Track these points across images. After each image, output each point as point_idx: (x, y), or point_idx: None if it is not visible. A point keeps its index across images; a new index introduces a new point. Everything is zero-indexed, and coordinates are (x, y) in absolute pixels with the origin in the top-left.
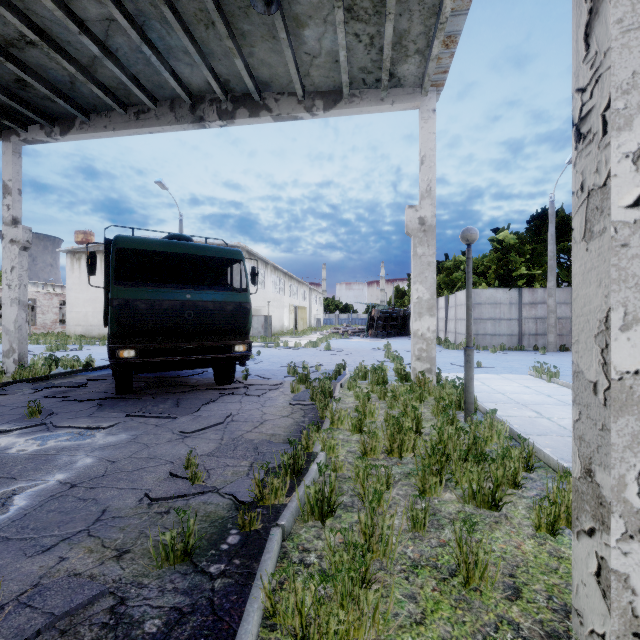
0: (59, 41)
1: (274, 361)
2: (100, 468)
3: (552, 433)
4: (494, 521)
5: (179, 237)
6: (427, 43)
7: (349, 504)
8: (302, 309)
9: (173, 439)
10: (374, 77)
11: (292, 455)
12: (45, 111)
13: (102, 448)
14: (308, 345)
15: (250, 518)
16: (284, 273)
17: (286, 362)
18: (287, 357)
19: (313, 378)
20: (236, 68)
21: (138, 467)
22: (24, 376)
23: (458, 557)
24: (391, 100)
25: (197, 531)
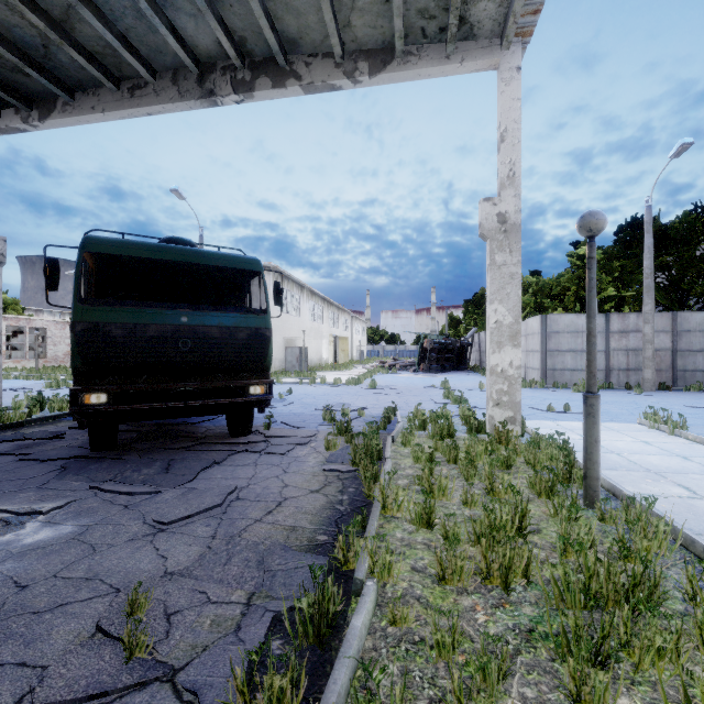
0: None
1: (308, 402)
2: None
3: None
4: None
5: (176, 241)
6: None
7: None
8: (343, 340)
9: (139, 535)
10: (437, 24)
11: (317, 596)
12: (19, 89)
13: (21, 554)
14: (349, 382)
15: None
16: (322, 299)
17: (322, 404)
18: (324, 397)
19: (355, 427)
20: (253, 18)
21: (56, 602)
22: None
23: None
24: (460, 57)
25: None
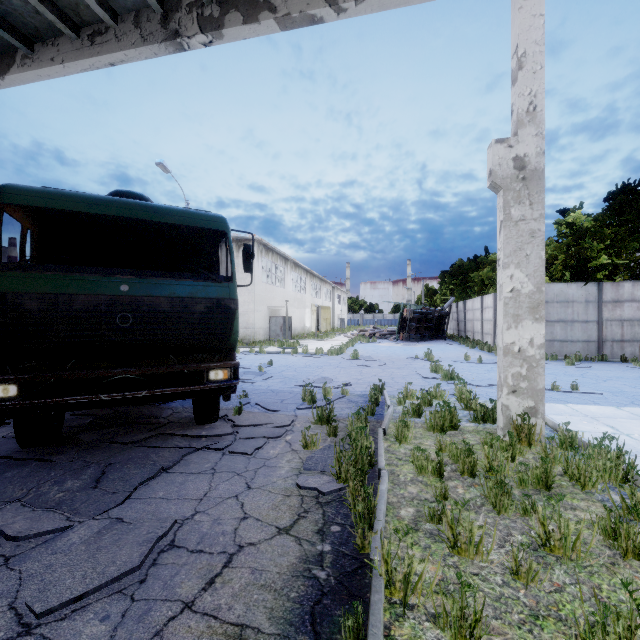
0: None
1: (288, 376)
2: None
3: None
4: None
5: (124, 194)
6: None
7: None
8: (325, 309)
9: None
10: None
11: None
12: None
13: None
14: (331, 352)
15: None
16: (305, 270)
17: (303, 378)
18: (305, 369)
19: (338, 410)
20: None
21: None
22: None
23: None
24: None
25: None
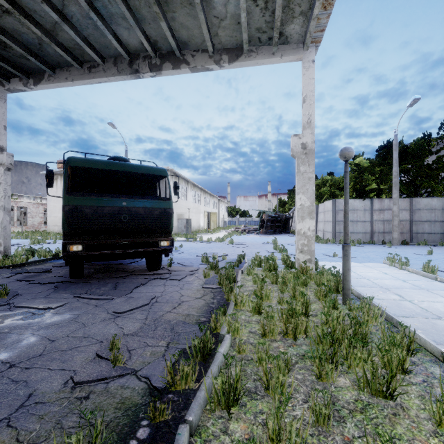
0: (27, 10)
1: (192, 252)
2: (40, 347)
3: (417, 315)
4: (392, 413)
5: (118, 158)
6: (309, 6)
7: (253, 390)
8: (213, 214)
9: (106, 319)
10: (267, 36)
11: (202, 339)
12: (22, 67)
13: (47, 327)
14: (217, 240)
15: (160, 411)
16: (200, 189)
17: (201, 253)
18: (202, 249)
19: (220, 265)
20: (162, 30)
21: (72, 346)
22: (6, 263)
23: None
24: (280, 54)
25: (110, 422)
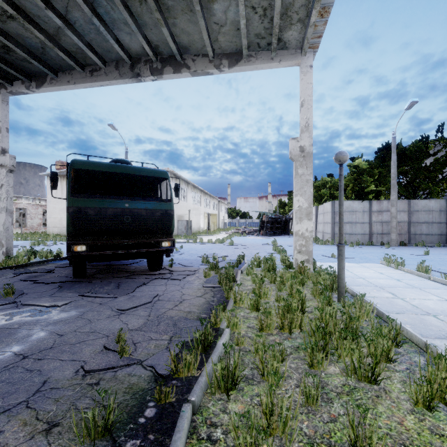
0: (31, 15)
1: (192, 253)
2: (50, 341)
3: (408, 311)
4: (375, 395)
5: (120, 161)
6: (307, 13)
7: (250, 377)
8: (213, 216)
9: (111, 315)
10: (266, 41)
11: (203, 332)
12: (25, 70)
13: (55, 323)
14: (217, 241)
15: (165, 393)
16: (200, 190)
17: (201, 254)
18: (202, 250)
19: (220, 266)
20: (163, 36)
21: (80, 340)
22: (9, 264)
23: (351, 437)
24: (279, 59)
25: (120, 403)
